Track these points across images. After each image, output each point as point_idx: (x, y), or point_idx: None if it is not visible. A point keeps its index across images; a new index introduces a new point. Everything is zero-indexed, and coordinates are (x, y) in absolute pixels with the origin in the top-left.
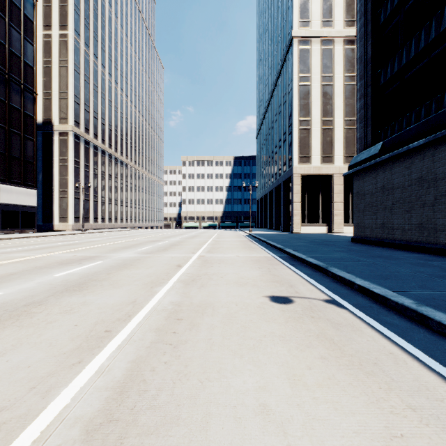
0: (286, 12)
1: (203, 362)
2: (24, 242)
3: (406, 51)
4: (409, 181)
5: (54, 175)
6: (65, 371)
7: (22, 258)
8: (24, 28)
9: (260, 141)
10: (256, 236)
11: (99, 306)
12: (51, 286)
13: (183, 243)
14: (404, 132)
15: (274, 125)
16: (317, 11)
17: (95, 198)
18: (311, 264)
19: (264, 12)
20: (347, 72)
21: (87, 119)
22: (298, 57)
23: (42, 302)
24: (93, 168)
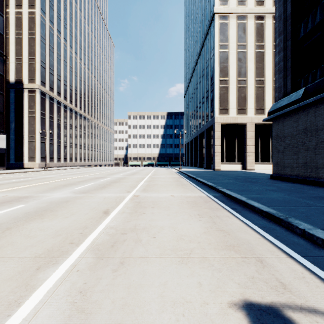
0: None
1: None
2: None
3: None
4: None
5: (24, 124)
6: None
7: None
8: None
9: (187, 100)
10: (186, 173)
11: None
12: None
13: (123, 180)
14: None
15: (198, 86)
16: None
17: (59, 142)
18: (259, 210)
19: (190, 0)
20: (257, 42)
21: (51, 80)
22: (219, 29)
23: None
24: (57, 119)
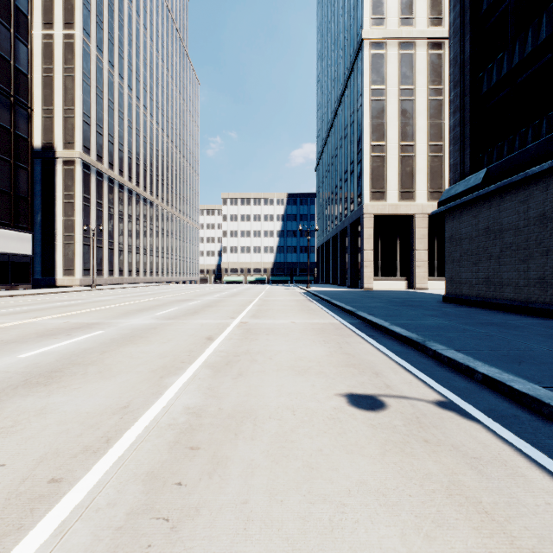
0: (353, 8)
1: None
2: (7, 303)
3: (520, 46)
4: (525, 220)
5: (56, 215)
6: None
7: None
8: (14, 24)
9: (321, 174)
10: (317, 294)
11: (63, 418)
12: (5, 376)
13: (220, 303)
14: (518, 153)
15: (338, 153)
16: (394, 5)
17: (111, 245)
18: (399, 336)
19: (325, 10)
20: (432, 84)
21: (100, 144)
22: (370, 64)
23: None
24: (108, 206)
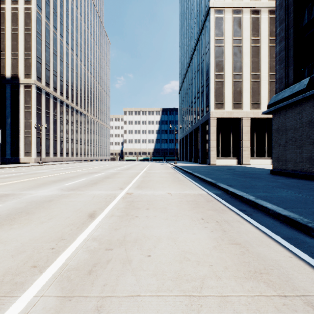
0: None
1: None
2: None
3: None
4: None
5: (20, 119)
6: None
7: None
8: None
9: (182, 95)
10: (182, 168)
11: None
12: None
13: (117, 175)
14: None
15: (193, 81)
16: None
17: (55, 137)
18: (275, 213)
19: None
20: (253, 36)
21: (48, 76)
22: (214, 23)
23: None
24: (53, 114)
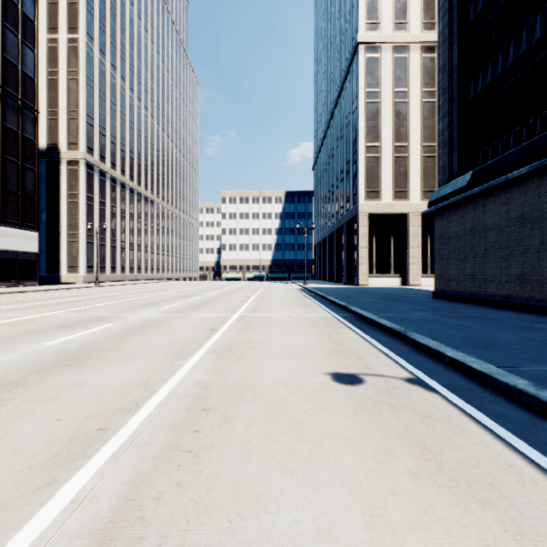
0: (349, 12)
1: (234, 483)
2: (19, 298)
3: (503, 57)
4: (507, 221)
5: (61, 214)
6: (25, 500)
7: (11, 320)
8: (22, 30)
9: (318, 173)
10: (313, 290)
11: (97, 390)
12: (39, 359)
13: (221, 299)
14: (500, 158)
15: (334, 153)
16: (388, 10)
17: (113, 242)
18: (385, 327)
19: (322, 13)
20: (425, 87)
21: (103, 144)
22: (365, 67)
23: (19, 383)
24: (110, 205)
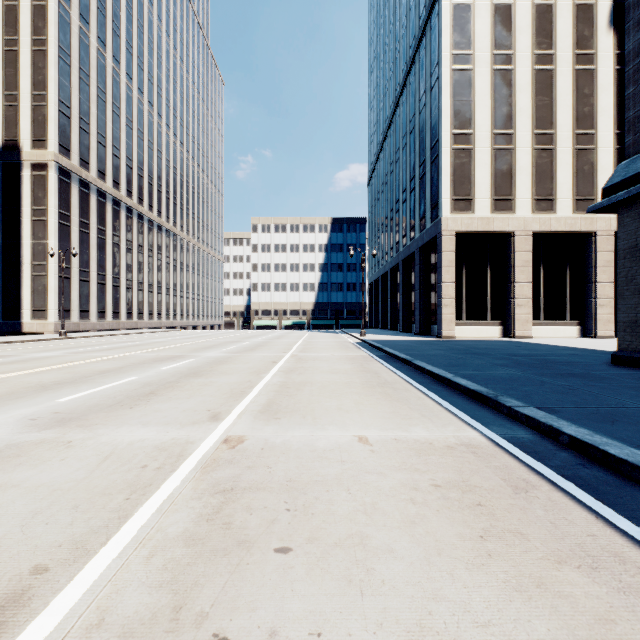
0: None
1: None
2: None
3: None
4: None
5: (22, 237)
6: None
7: None
8: None
9: (375, 189)
10: (380, 346)
11: None
12: None
13: (221, 367)
14: None
15: (400, 155)
16: None
17: (101, 278)
18: None
19: None
20: (538, 48)
21: (85, 145)
22: (451, 19)
23: None
24: (97, 228)
